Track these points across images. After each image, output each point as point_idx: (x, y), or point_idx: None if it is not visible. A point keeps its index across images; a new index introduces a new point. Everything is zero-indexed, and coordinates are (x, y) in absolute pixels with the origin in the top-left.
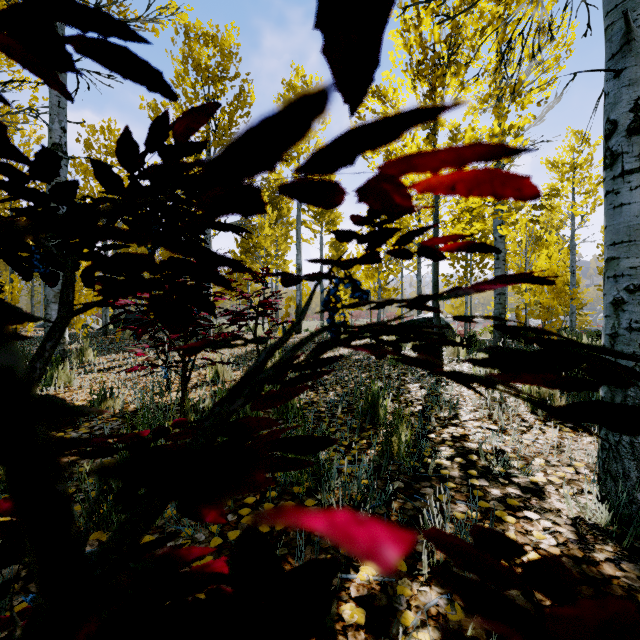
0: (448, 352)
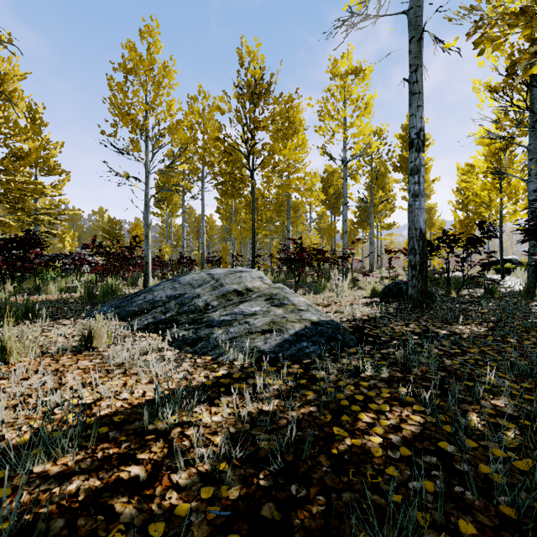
0: (513, 274)
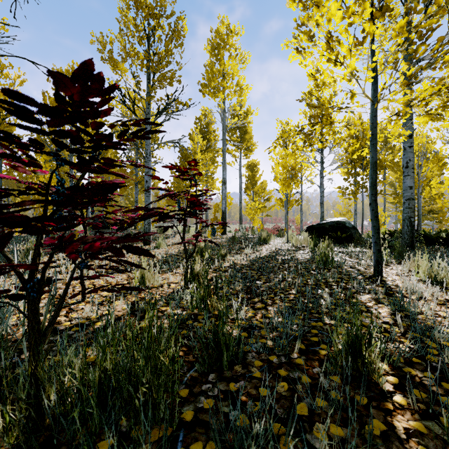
0: (369, 253)
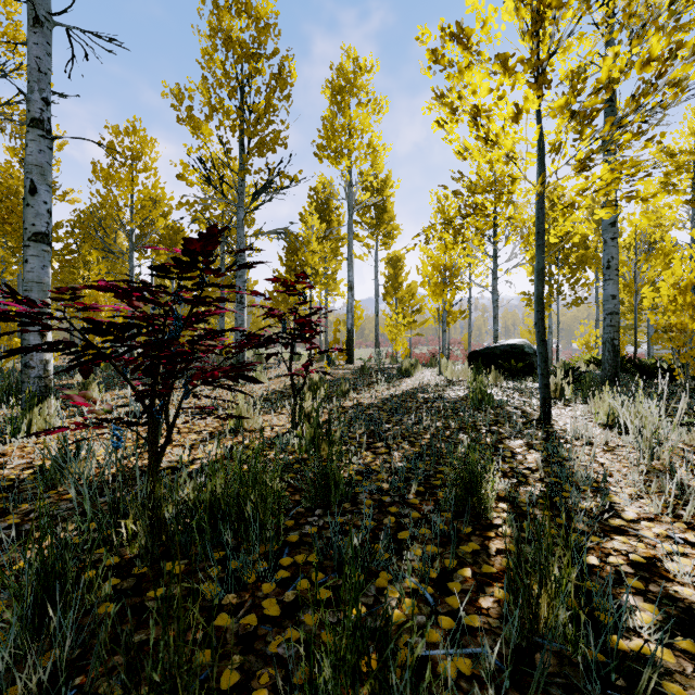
0: None
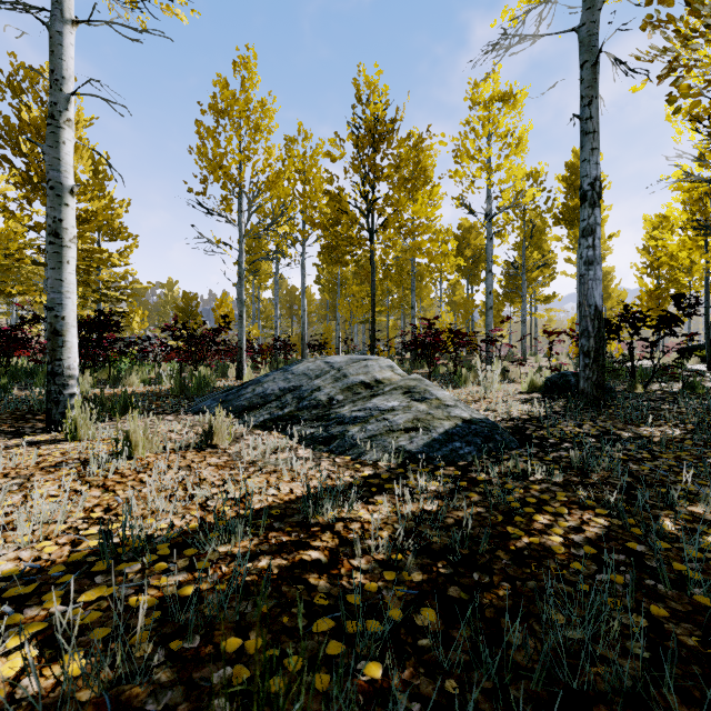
0: None
